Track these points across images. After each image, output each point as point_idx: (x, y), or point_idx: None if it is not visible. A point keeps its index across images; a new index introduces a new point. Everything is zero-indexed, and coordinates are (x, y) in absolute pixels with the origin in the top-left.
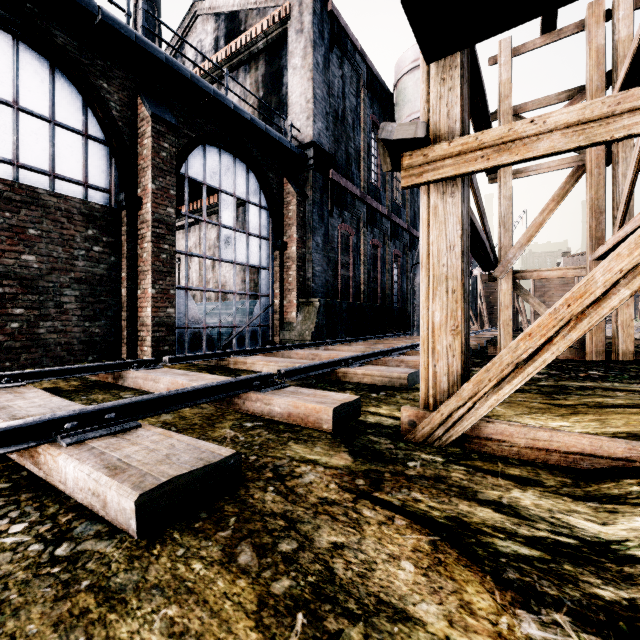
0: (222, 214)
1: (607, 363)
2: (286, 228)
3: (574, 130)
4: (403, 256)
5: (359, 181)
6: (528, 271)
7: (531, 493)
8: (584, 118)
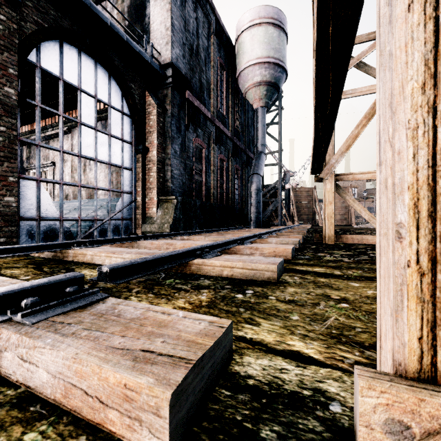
0: (82, 112)
1: None
2: (147, 135)
3: None
4: (242, 170)
5: (210, 107)
6: (345, 174)
7: None
8: None
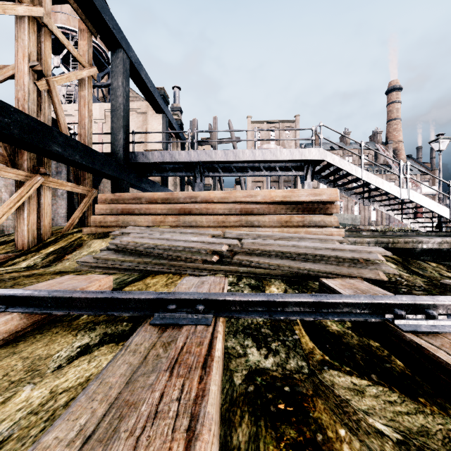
0: None
1: None
2: None
3: None
4: None
5: None
6: None
7: (1, 269)
8: None
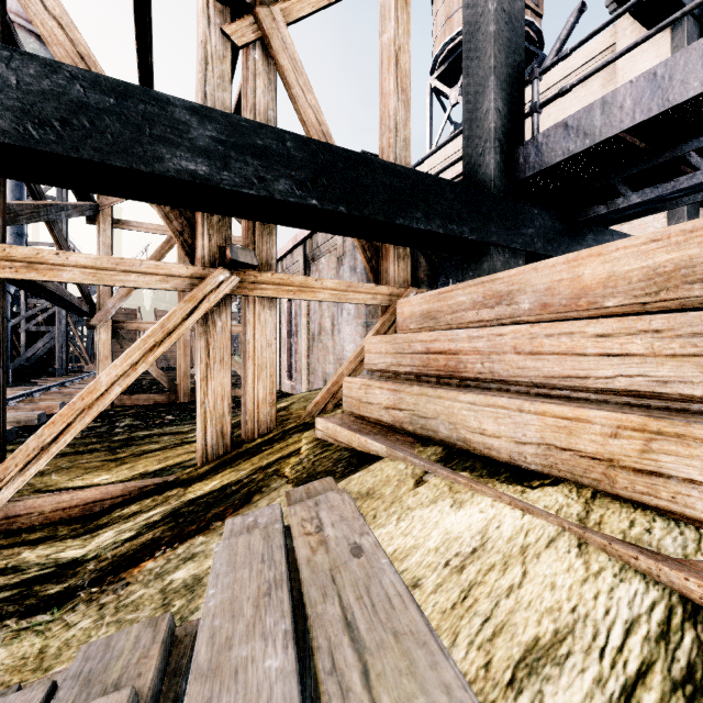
0: None
1: (189, 404)
2: None
3: (90, 272)
4: None
5: None
6: (130, 322)
7: (41, 548)
8: (97, 266)
